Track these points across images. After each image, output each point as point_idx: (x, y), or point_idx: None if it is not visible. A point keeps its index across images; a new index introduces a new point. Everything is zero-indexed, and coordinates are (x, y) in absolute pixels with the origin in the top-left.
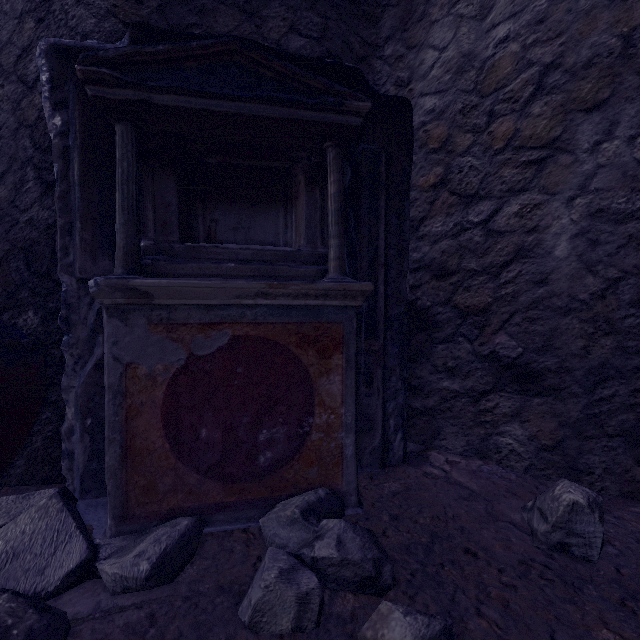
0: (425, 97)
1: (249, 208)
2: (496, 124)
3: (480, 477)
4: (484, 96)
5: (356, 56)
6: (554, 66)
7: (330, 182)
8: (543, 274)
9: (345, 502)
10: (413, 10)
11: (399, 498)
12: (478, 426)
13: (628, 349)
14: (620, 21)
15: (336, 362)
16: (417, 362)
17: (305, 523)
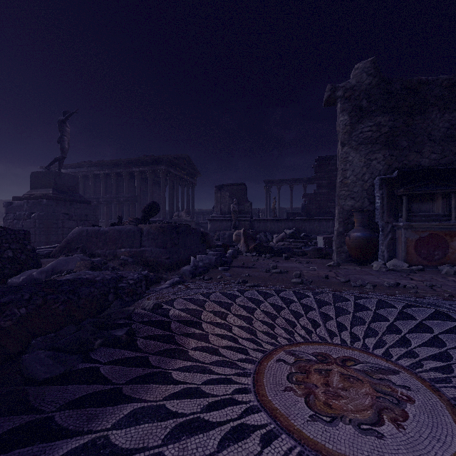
0: None
1: (421, 203)
2: None
3: None
4: None
5: (454, 153)
6: None
7: (452, 201)
8: None
9: None
10: None
11: None
12: None
13: None
14: None
15: (454, 239)
16: None
17: (450, 266)
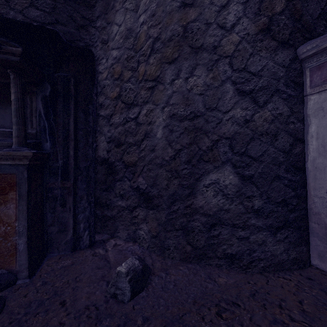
0: (113, 50)
1: None
2: (140, 67)
3: (121, 253)
4: (137, 52)
5: (78, 24)
6: (158, 39)
7: (12, 93)
8: (153, 146)
9: (18, 276)
10: (109, 3)
11: (61, 270)
12: (133, 225)
13: (185, 185)
14: (183, 19)
15: (11, 196)
16: (109, 191)
17: None
